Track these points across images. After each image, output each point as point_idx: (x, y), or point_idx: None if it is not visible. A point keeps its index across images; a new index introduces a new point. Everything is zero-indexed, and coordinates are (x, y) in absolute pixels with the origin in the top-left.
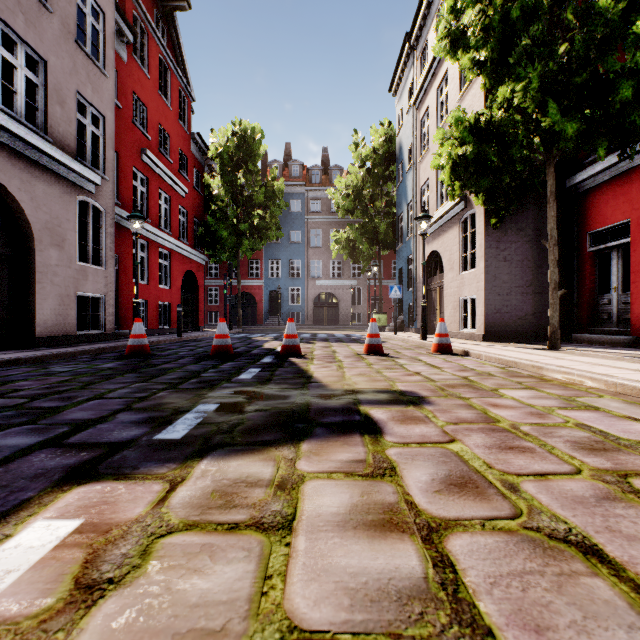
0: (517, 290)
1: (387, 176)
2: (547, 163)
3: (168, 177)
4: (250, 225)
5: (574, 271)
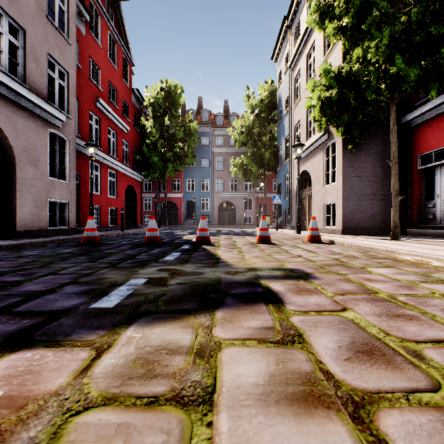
0: (366, 197)
1: (270, 119)
2: (390, 103)
3: (115, 119)
4: (173, 154)
5: (407, 184)
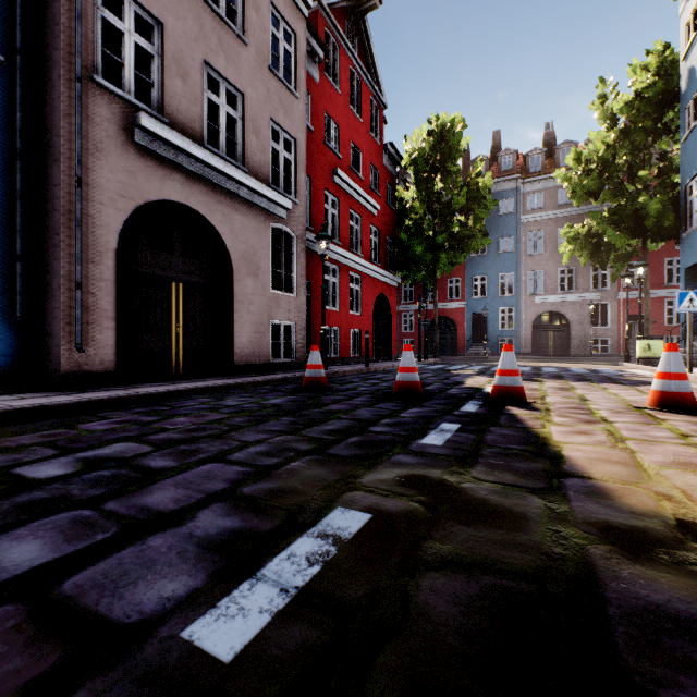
0: None
1: (661, 129)
2: None
3: (359, 195)
4: (448, 236)
5: None
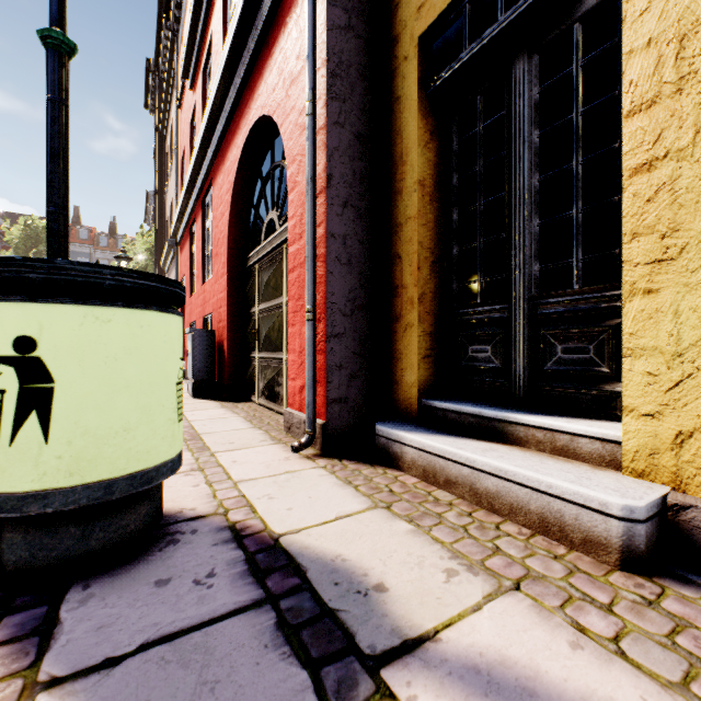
0: None
1: None
2: None
3: None
4: None
5: None
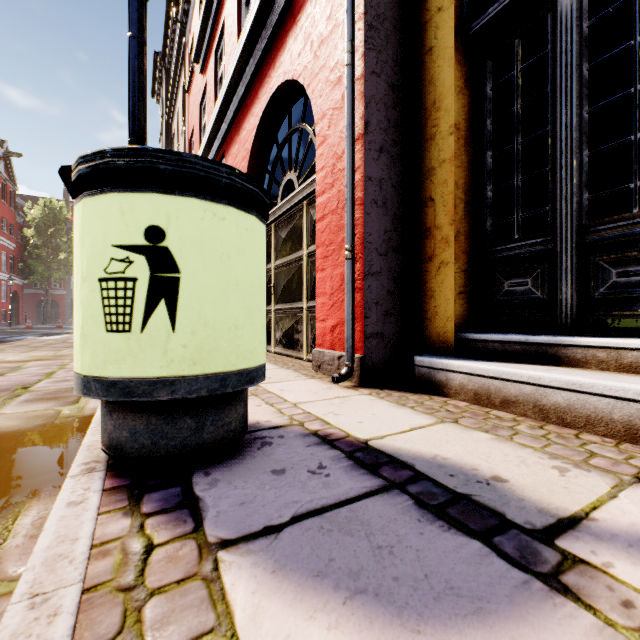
0: None
1: None
2: None
3: (7, 243)
4: (59, 263)
5: None
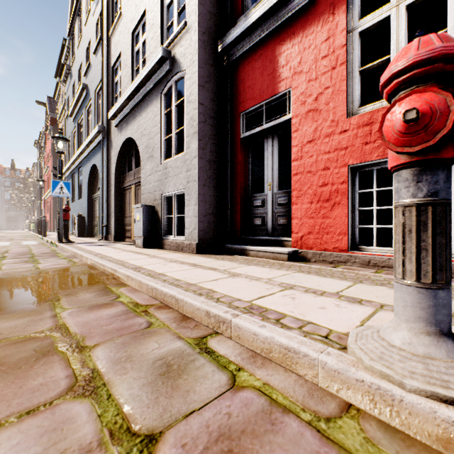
0: None
1: None
2: None
3: None
4: None
5: None
